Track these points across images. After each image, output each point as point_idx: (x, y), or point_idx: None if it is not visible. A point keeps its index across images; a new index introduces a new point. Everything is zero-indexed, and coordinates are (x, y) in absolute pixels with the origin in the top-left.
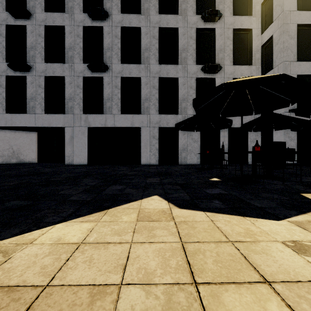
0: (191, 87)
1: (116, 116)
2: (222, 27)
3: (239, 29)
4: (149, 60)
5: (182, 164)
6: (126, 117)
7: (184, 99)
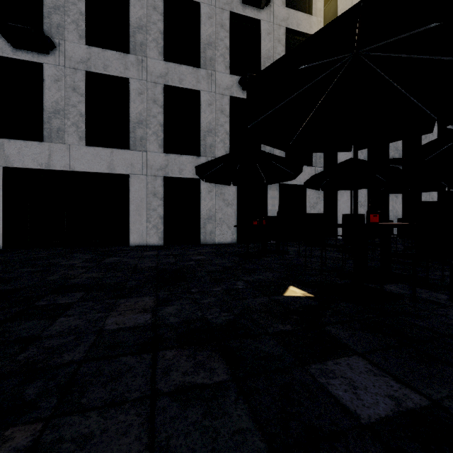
0: (222, 111)
1: (75, 150)
2: (270, 21)
3: (294, 32)
4: (145, 49)
5: (207, 243)
6: (96, 153)
7: (211, 131)
